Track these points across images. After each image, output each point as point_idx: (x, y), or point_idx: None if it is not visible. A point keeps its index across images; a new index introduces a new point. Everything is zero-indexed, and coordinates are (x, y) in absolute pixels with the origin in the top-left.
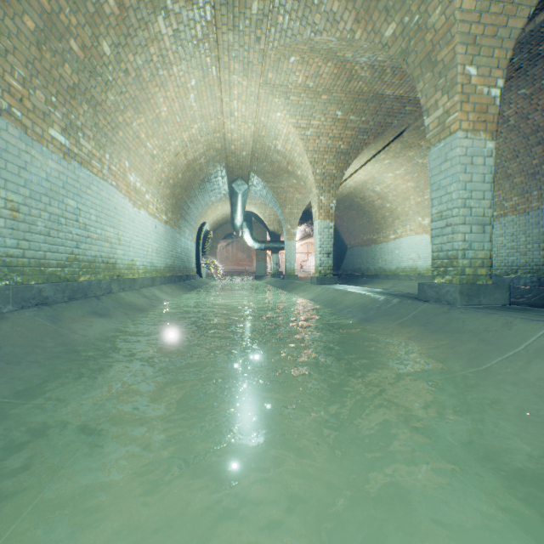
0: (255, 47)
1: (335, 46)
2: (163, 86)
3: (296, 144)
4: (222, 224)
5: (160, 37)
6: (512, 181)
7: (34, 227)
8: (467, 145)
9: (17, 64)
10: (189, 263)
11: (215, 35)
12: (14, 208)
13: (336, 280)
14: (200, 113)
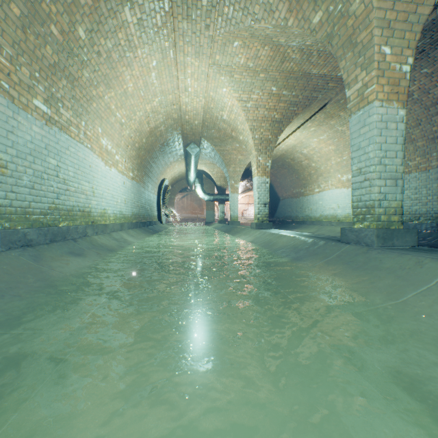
0: (205, 33)
1: (271, 32)
2: (129, 66)
3: (238, 115)
4: (178, 180)
5: (126, 25)
6: (416, 144)
7: (20, 181)
8: (383, 113)
9: (5, 44)
10: (151, 212)
11: (172, 23)
12: (2, 165)
13: (271, 226)
14: (160, 89)
